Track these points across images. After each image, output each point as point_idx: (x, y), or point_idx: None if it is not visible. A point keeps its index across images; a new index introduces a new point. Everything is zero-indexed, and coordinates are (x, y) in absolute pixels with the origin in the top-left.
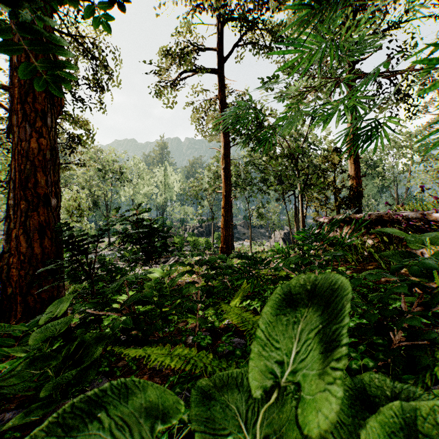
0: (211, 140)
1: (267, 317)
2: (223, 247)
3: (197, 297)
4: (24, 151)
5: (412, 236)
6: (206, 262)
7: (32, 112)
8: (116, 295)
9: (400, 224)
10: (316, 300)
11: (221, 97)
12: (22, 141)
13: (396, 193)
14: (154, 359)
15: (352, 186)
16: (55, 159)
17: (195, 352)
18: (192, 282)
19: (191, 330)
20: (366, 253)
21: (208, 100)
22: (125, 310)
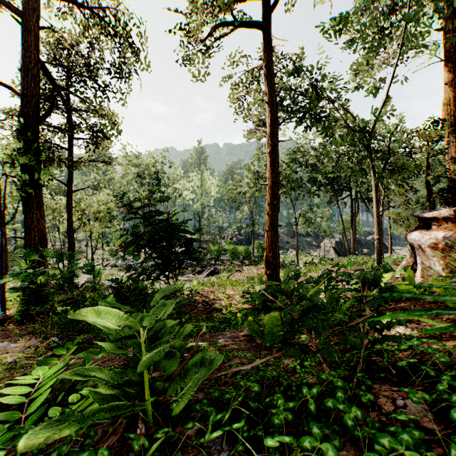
0: (251, 137)
1: None
2: (269, 256)
3: None
4: None
5: None
6: None
7: None
8: (67, 346)
9: None
10: None
11: (266, 59)
12: None
13: None
14: None
15: None
16: None
17: None
18: None
19: None
20: None
21: (249, 72)
22: None
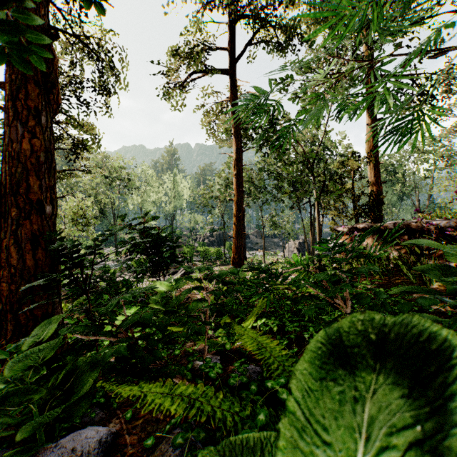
0: (222, 145)
1: (306, 378)
2: (235, 258)
3: (205, 317)
4: (15, 152)
5: (452, 247)
6: (216, 277)
7: (24, 110)
8: (120, 310)
9: (430, 234)
10: (390, 359)
11: (233, 99)
12: (14, 142)
13: (417, 201)
14: (151, 401)
15: (372, 193)
16: (50, 162)
17: (202, 389)
18: (200, 299)
19: (200, 351)
20: (391, 265)
21: (219, 103)
22: (121, 334)
